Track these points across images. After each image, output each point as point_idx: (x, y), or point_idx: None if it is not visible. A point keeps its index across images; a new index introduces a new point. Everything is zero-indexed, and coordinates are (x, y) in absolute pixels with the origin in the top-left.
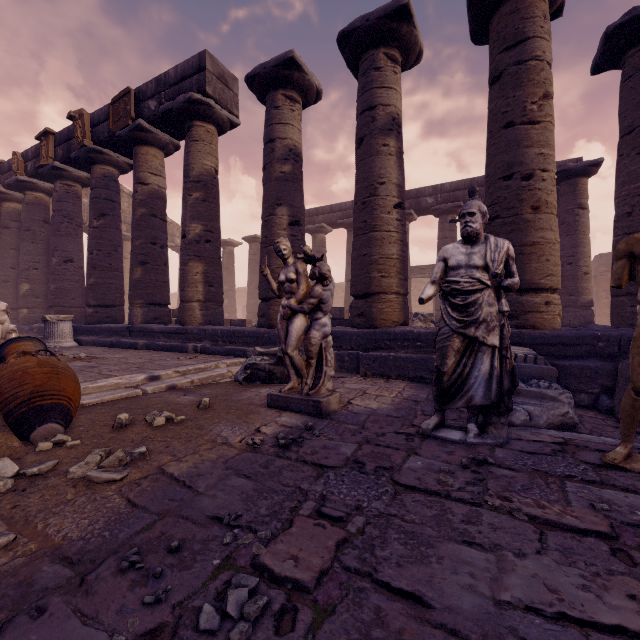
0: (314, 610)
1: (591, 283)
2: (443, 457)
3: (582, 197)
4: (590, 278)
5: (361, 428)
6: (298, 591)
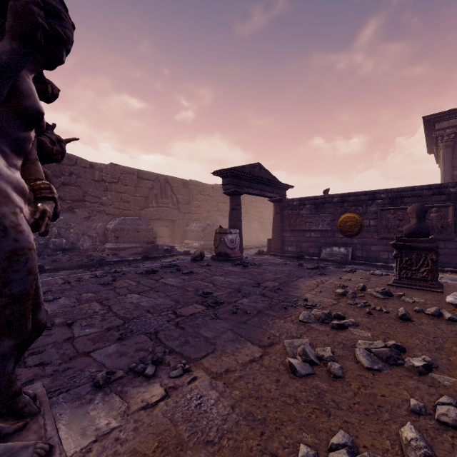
0: (197, 301)
1: None
2: (63, 332)
3: None
4: None
5: (39, 377)
6: (199, 304)
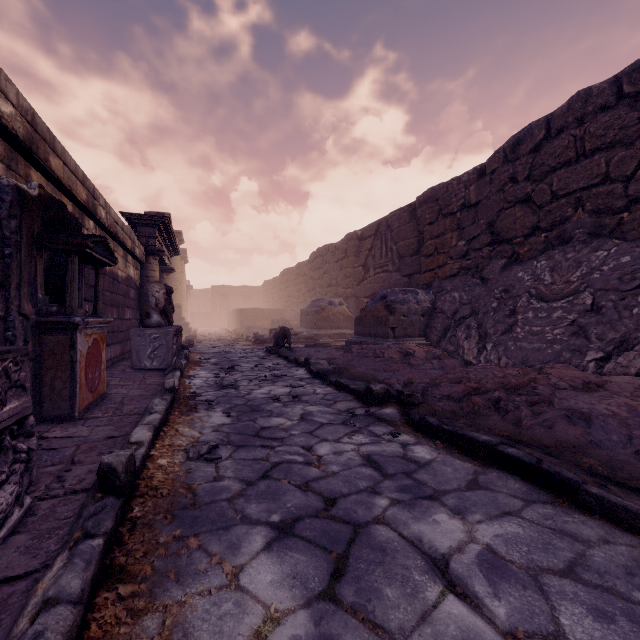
0: None
1: (185, 302)
2: None
3: (182, 268)
4: (184, 300)
5: None
6: None
